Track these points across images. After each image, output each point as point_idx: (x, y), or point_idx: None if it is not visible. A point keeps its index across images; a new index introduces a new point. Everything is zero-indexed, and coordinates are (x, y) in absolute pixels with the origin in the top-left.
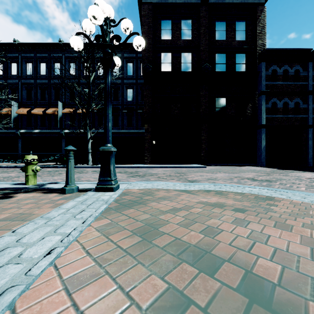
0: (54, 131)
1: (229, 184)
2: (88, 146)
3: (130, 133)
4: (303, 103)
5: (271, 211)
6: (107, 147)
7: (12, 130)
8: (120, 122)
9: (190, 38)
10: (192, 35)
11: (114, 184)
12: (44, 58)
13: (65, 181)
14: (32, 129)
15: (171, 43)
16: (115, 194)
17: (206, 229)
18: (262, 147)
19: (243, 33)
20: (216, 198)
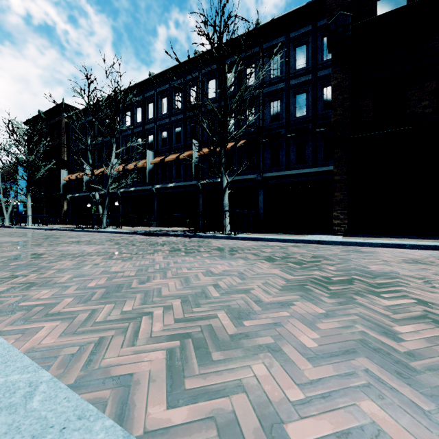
0: (190, 183)
1: None
2: (223, 200)
3: (302, 175)
4: None
5: None
6: None
7: (148, 187)
8: (283, 158)
9: None
10: None
11: None
12: (179, 85)
13: (100, 286)
14: (167, 184)
15: None
16: None
17: None
18: None
19: None
20: None
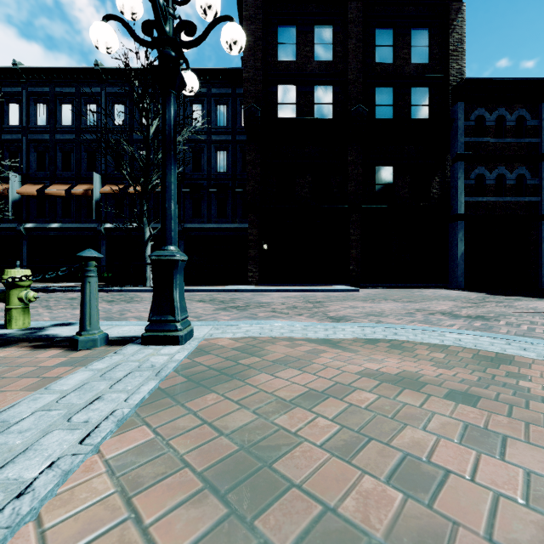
0: (87, 225)
1: (410, 324)
2: (145, 252)
3: (223, 229)
4: (532, 176)
5: (525, 395)
6: (167, 253)
7: (11, 224)
8: (205, 211)
9: (329, 58)
10: (333, 54)
11: (181, 329)
12: (68, 95)
13: None
14: (47, 223)
15: (296, 68)
16: (182, 351)
17: (398, 462)
18: (459, 255)
19: (424, 50)
20: (393, 358)
